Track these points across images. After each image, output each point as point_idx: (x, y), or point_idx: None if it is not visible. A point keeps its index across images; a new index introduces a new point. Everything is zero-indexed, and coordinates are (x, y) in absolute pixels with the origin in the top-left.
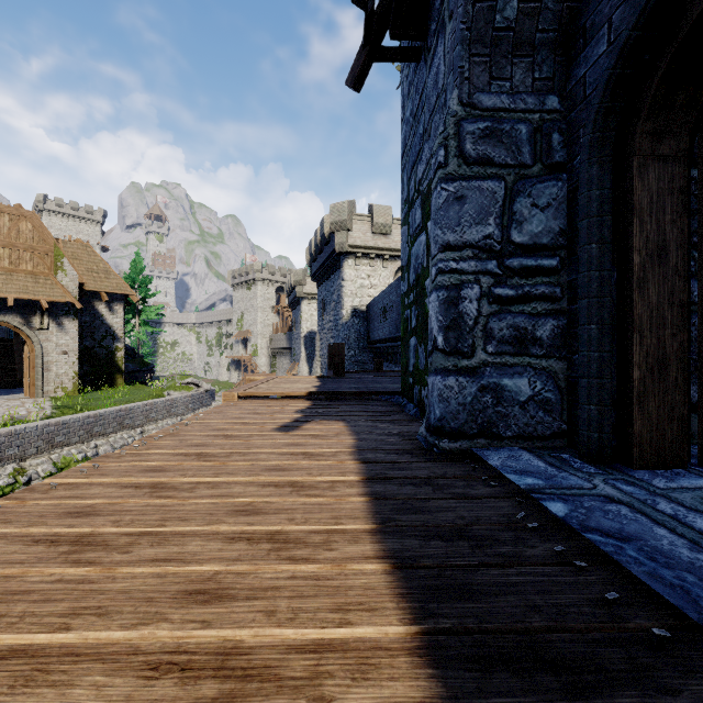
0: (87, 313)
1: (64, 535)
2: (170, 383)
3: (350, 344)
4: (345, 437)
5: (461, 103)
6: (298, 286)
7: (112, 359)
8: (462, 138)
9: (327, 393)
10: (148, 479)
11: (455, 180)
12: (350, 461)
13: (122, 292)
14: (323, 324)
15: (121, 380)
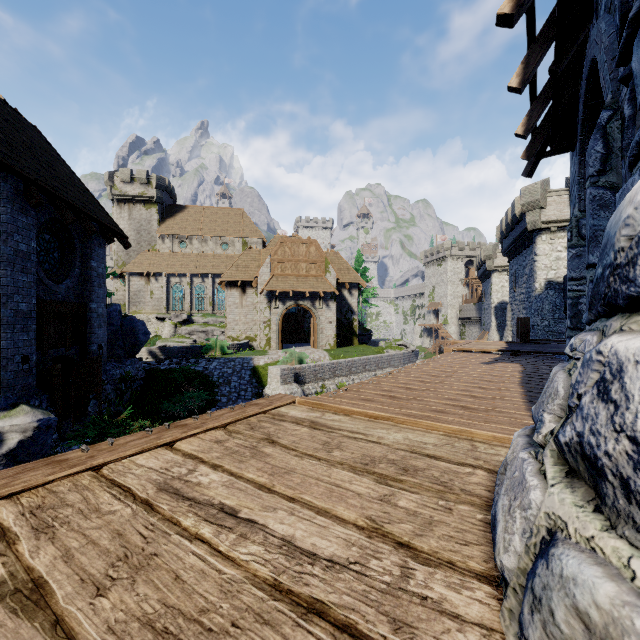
0: (338, 297)
1: (427, 374)
2: (387, 344)
3: (544, 315)
4: (517, 368)
5: (580, 211)
6: (488, 260)
7: (351, 327)
8: (580, 228)
9: (511, 351)
10: (437, 369)
11: (576, 248)
12: (517, 373)
13: (357, 282)
14: (514, 296)
15: (356, 341)
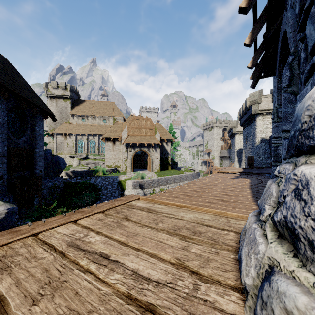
0: (161, 146)
1: (204, 184)
2: (185, 169)
3: (260, 155)
4: (248, 181)
5: (277, 104)
6: (233, 128)
7: (167, 160)
8: (278, 113)
9: (245, 172)
10: (209, 181)
11: (276, 122)
12: (248, 183)
13: (170, 138)
14: (246, 146)
15: (170, 167)
